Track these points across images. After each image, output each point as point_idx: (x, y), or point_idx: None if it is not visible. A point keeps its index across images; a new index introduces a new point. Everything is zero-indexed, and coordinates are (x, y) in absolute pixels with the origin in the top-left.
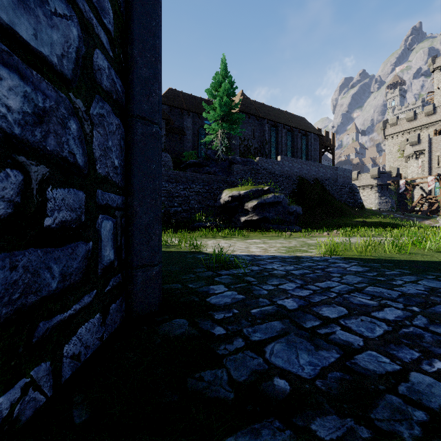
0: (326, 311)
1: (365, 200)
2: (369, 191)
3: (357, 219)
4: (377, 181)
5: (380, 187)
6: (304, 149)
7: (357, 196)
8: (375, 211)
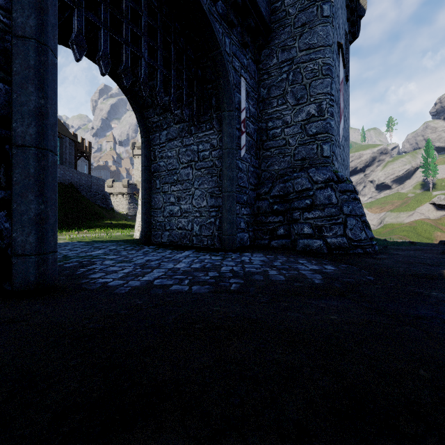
0: (62, 252)
1: (119, 205)
2: (122, 198)
3: (107, 221)
4: (127, 190)
5: (130, 195)
6: (59, 151)
7: (109, 202)
8: (124, 215)
